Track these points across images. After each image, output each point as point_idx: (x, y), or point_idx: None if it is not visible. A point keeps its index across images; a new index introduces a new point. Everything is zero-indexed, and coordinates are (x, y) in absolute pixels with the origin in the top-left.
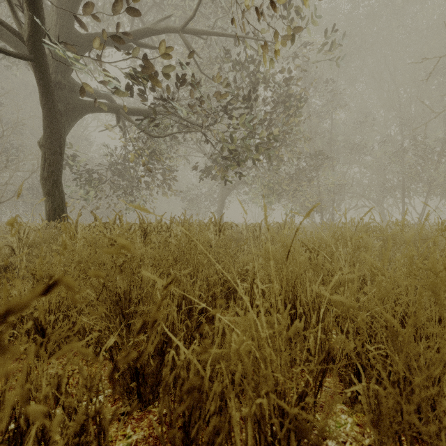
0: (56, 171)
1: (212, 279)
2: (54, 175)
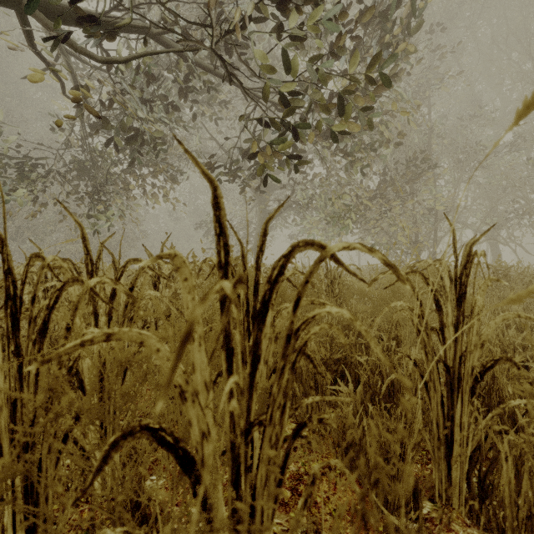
0: None
1: None
2: None
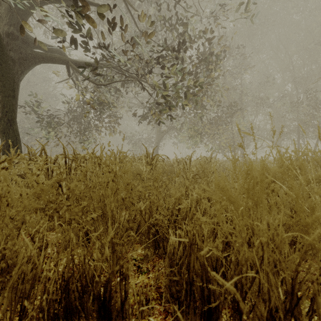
0: (10, 112)
1: (119, 242)
2: (8, 115)
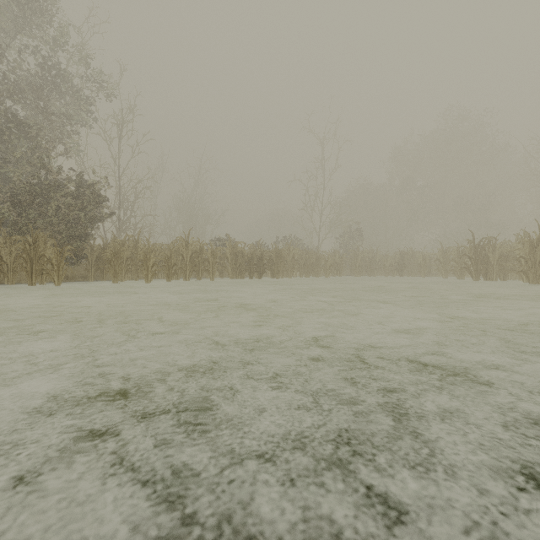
0: None
1: None
2: None
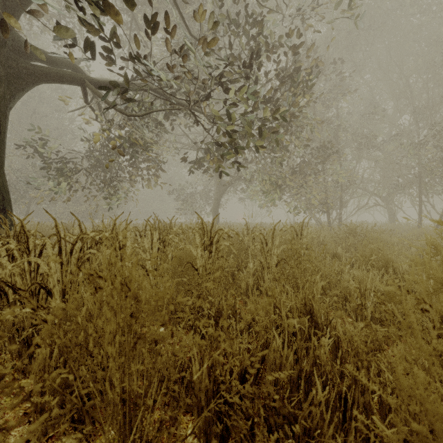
0: None
1: None
2: None
